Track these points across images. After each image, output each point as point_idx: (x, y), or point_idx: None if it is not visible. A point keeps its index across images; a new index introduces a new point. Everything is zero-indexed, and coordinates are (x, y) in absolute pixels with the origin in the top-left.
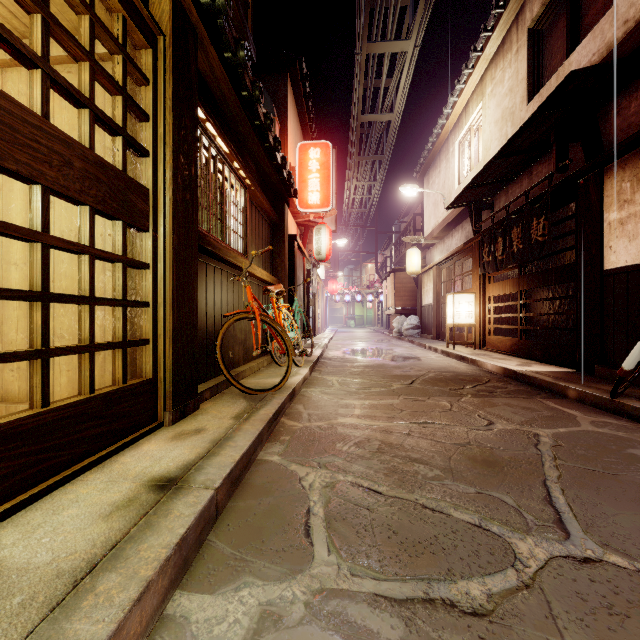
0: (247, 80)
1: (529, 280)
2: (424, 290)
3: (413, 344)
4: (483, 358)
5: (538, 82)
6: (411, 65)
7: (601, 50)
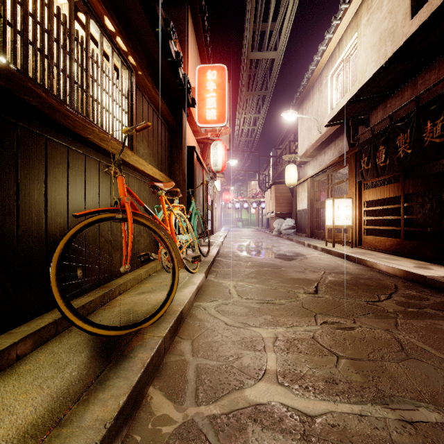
0: None
1: (416, 183)
2: (299, 198)
3: (292, 241)
4: (371, 258)
5: None
6: (295, 1)
7: None
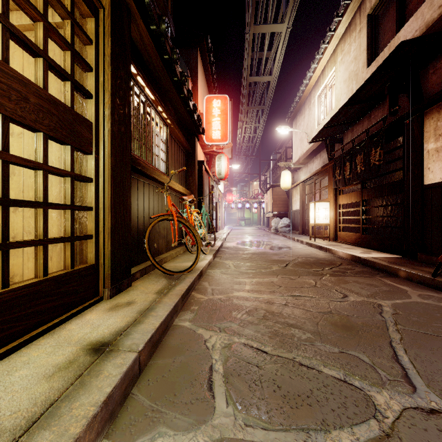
0: (167, 46)
1: (369, 192)
2: (293, 200)
3: (286, 238)
4: (336, 248)
5: (375, 52)
6: (284, 41)
7: (422, 27)
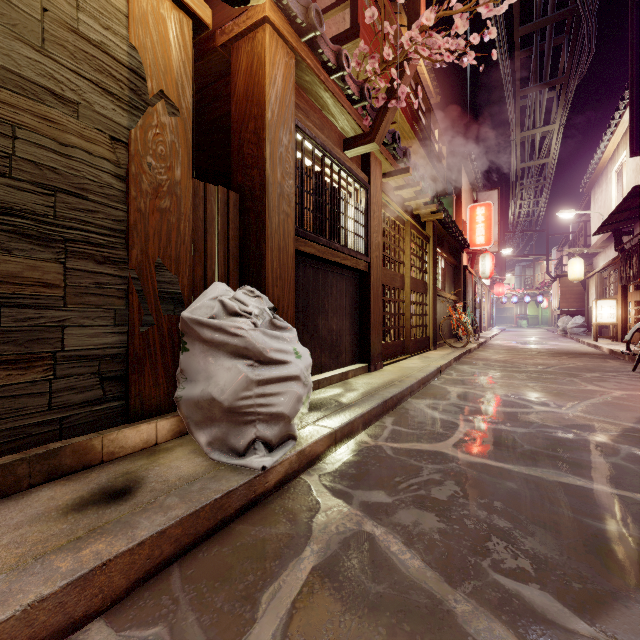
0: (450, 224)
1: None
2: (590, 293)
3: (573, 340)
4: (606, 345)
5: None
6: (559, 134)
7: None
